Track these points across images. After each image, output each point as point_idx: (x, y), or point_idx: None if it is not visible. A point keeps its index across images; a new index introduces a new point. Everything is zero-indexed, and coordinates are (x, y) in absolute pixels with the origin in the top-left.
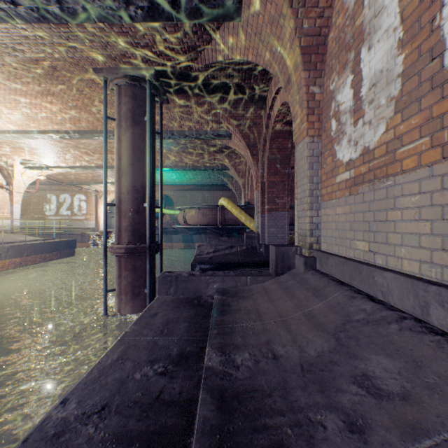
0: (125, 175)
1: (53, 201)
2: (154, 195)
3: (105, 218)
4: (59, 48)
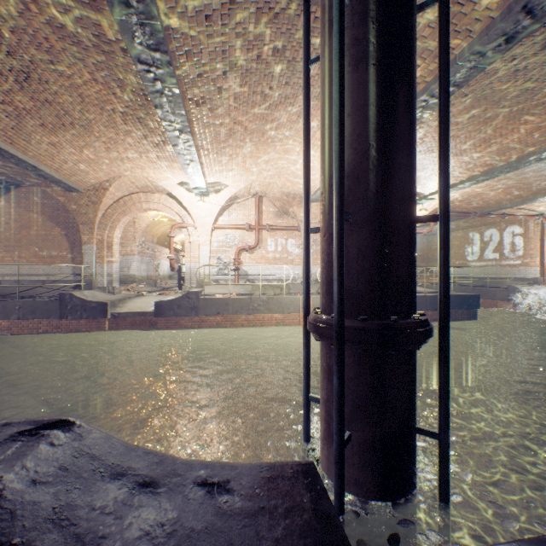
0: (320, 160)
1: (475, 241)
2: (386, 186)
3: (303, 256)
4: (234, 15)
